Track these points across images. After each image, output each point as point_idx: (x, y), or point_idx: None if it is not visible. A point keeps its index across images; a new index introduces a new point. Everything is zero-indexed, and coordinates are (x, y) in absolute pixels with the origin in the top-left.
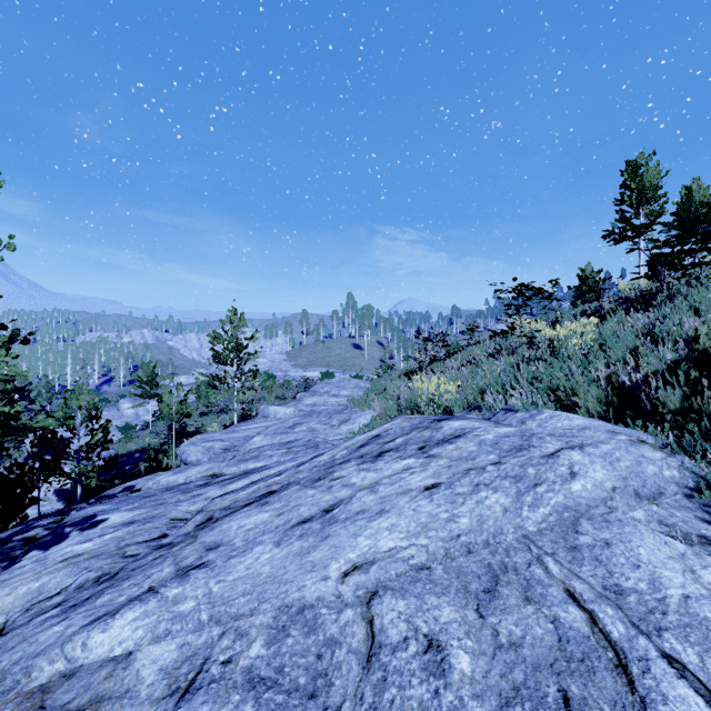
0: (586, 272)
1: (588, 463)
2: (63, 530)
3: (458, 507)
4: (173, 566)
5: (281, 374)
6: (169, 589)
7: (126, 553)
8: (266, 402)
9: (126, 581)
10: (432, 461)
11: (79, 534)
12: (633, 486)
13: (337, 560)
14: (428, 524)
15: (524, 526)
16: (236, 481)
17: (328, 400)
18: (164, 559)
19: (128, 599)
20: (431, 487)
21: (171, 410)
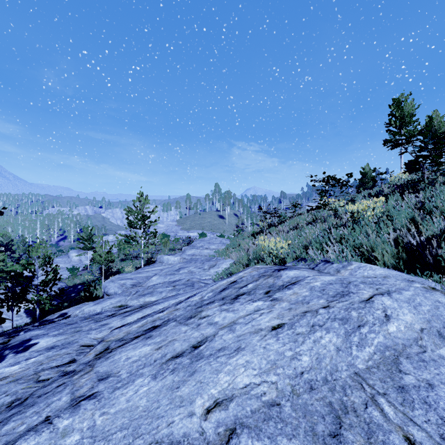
0: (365, 170)
1: (397, 307)
2: (4, 352)
3: (299, 345)
4: (70, 394)
5: (173, 234)
6: (61, 420)
7: (39, 378)
8: (163, 252)
9: (30, 408)
10: (276, 304)
11: (13, 357)
12: (436, 327)
13: (201, 396)
14: (276, 362)
15: (355, 363)
16: (132, 314)
17: (202, 251)
18: (65, 387)
19: (26, 428)
20: (277, 327)
21: (101, 258)
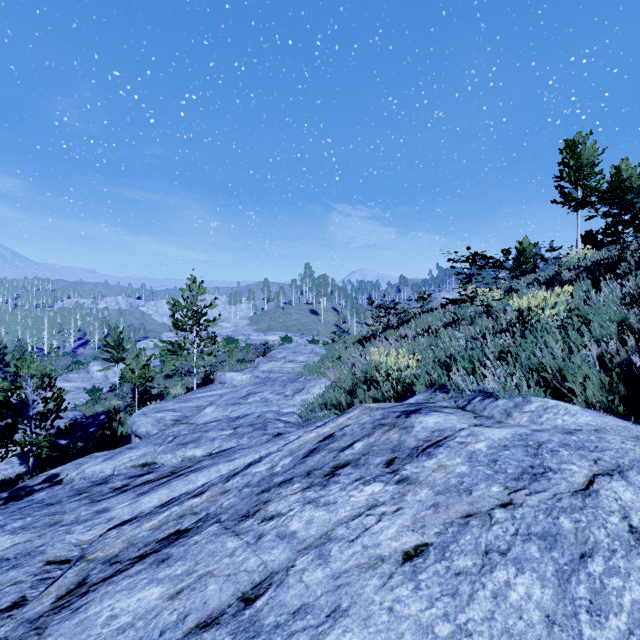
0: (523, 245)
1: None
2: None
3: (464, 606)
4: None
5: (244, 338)
6: None
7: None
8: (227, 365)
9: None
10: (408, 491)
11: None
12: None
13: None
14: None
15: None
16: (154, 490)
17: (284, 366)
18: None
19: None
20: (413, 553)
21: (133, 375)
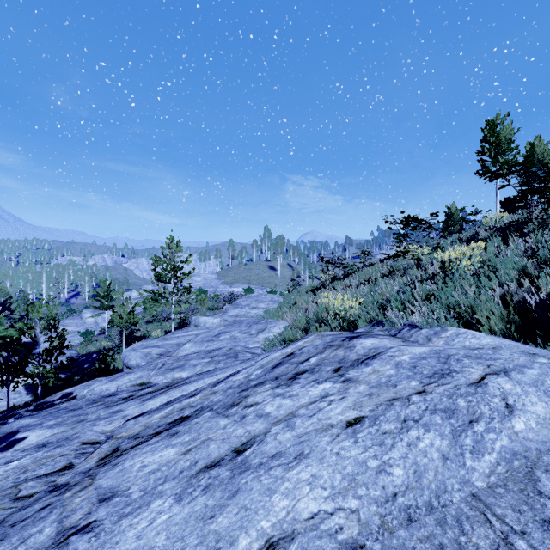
0: (451, 210)
1: (521, 393)
2: None
3: (387, 451)
4: (56, 524)
5: (212, 290)
6: None
7: (18, 493)
8: (199, 312)
9: None
10: (350, 387)
11: None
12: None
13: (247, 531)
14: (355, 477)
15: (471, 480)
16: (155, 397)
17: (248, 312)
18: (51, 511)
19: None
20: (354, 422)
21: (121, 319)
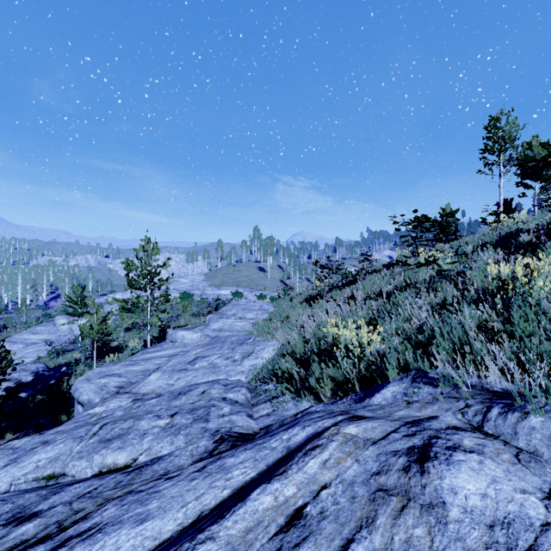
0: (446, 211)
1: None
2: None
3: None
4: None
5: (199, 293)
6: None
7: None
8: (183, 319)
9: None
10: None
11: None
12: None
13: None
14: None
15: None
16: None
17: (233, 324)
18: None
19: None
20: None
21: (91, 330)
